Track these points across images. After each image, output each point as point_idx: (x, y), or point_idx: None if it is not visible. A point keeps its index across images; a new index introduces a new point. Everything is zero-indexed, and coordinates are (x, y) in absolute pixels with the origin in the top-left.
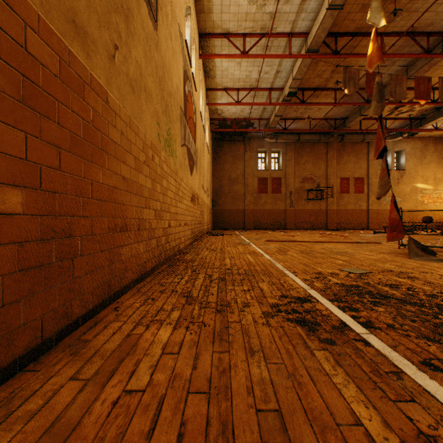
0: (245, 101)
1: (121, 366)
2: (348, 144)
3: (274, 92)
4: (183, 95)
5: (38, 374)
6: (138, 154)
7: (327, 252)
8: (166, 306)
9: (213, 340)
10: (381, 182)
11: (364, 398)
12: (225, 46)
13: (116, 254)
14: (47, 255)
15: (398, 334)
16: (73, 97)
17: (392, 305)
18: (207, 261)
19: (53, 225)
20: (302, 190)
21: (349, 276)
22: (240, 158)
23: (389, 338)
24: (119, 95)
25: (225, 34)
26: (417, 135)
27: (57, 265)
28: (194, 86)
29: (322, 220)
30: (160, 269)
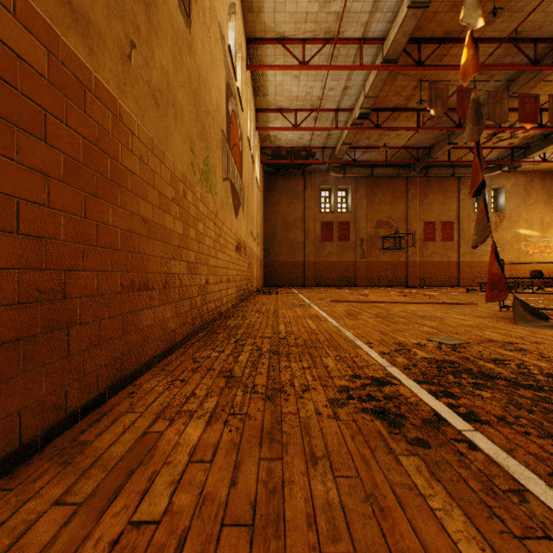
0: (305, 125)
1: (129, 482)
2: (434, 179)
3: (341, 114)
4: (225, 115)
5: (9, 496)
6: (164, 188)
7: (410, 316)
8: (199, 390)
9: (261, 440)
10: (478, 226)
11: (476, 533)
12: (279, 54)
13: (133, 320)
14: (28, 325)
15: (513, 431)
16: (68, 107)
17: (501, 389)
18: (255, 329)
19: (38, 283)
20: (377, 237)
21: (440, 348)
22: (298, 197)
23: (502, 438)
24: (137, 108)
25: (280, 40)
26: (519, 168)
27: (43, 338)
28: (240, 104)
29: (401, 275)
30: (194, 339)
